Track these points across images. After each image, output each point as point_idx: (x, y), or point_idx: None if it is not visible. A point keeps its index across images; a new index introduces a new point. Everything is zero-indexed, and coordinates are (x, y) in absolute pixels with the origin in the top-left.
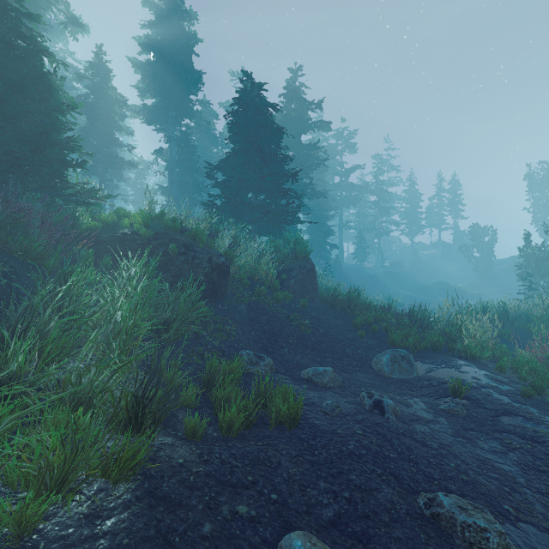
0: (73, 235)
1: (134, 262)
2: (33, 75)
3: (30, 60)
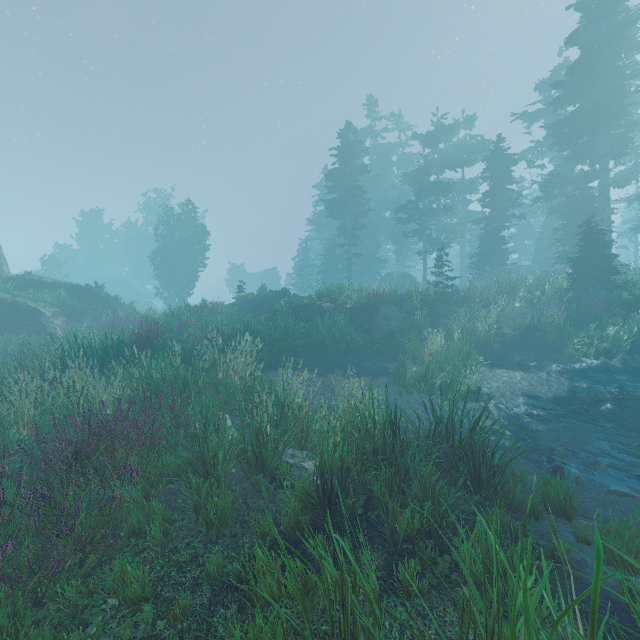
0: (619, 303)
1: (635, 316)
2: (599, 246)
3: (598, 240)
